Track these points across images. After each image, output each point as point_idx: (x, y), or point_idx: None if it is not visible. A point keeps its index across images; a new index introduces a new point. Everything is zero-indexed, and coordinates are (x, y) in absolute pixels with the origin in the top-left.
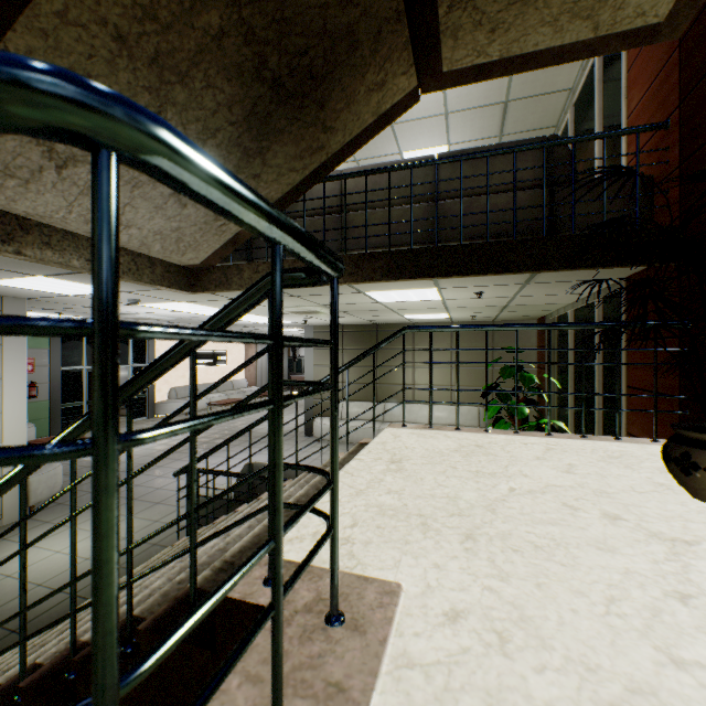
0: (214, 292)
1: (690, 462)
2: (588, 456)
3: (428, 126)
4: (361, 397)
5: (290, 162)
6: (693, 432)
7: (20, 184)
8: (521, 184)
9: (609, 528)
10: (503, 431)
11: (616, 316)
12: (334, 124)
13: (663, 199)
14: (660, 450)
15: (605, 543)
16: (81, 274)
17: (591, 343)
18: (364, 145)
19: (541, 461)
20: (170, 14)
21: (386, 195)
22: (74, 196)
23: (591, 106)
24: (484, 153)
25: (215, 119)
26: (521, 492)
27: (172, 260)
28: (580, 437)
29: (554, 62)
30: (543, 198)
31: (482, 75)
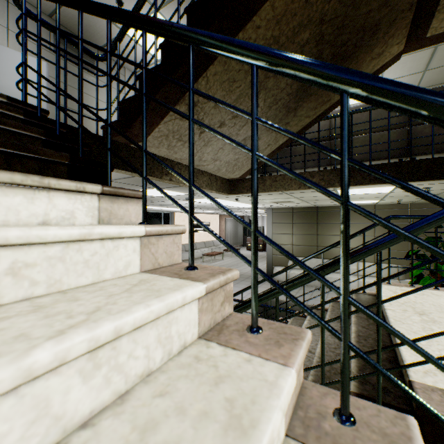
0: (244, 194)
1: None
2: None
3: None
4: (305, 255)
5: (308, 112)
6: None
7: (181, 144)
8: None
9: None
10: None
11: None
12: None
13: None
14: None
15: None
16: (179, 187)
17: None
18: None
19: None
20: (285, 38)
21: (365, 126)
22: (200, 147)
23: None
24: None
25: (281, 94)
26: None
27: (224, 176)
28: None
29: None
30: None
31: None
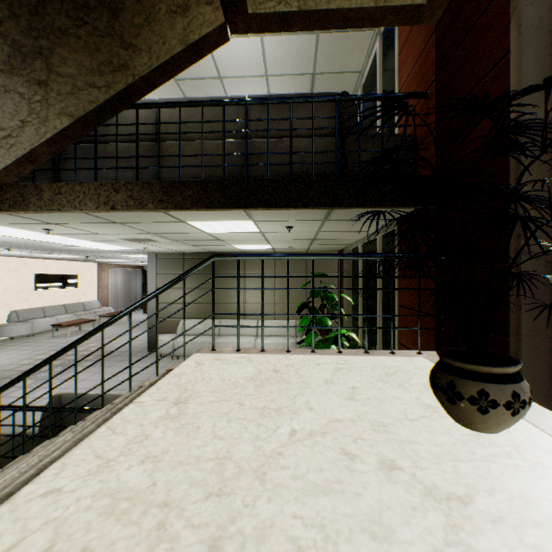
0: (10, 213)
1: (455, 392)
2: (369, 375)
3: (252, 85)
4: (200, 315)
5: (87, 75)
6: (457, 362)
7: None
8: (319, 132)
9: (385, 489)
10: (302, 351)
11: (391, 249)
12: (136, 41)
13: (424, 155)
14: (424, 363)
15: (380, 521)
16: None
17: (374, 270)
18: (176, 74)
19: (328, 386)
20: None
21: (201, 129)
22: None
23: (374, 86)
24: (288, 99)
25: None
26: (301, 436)
27: None
28: (364, 353)
29: (344, 25)
30: (336, 144)
31: (285, 25)
